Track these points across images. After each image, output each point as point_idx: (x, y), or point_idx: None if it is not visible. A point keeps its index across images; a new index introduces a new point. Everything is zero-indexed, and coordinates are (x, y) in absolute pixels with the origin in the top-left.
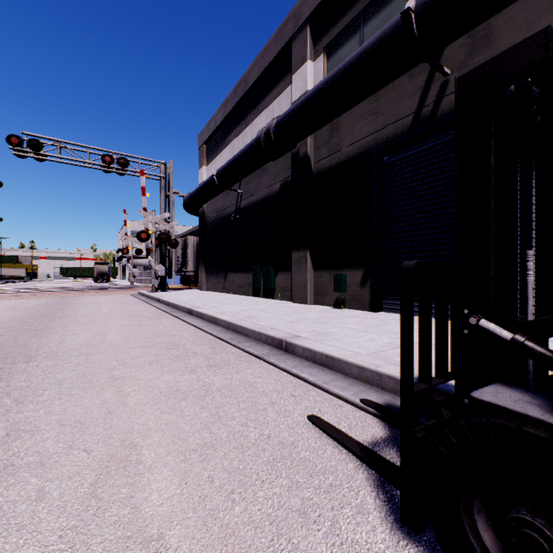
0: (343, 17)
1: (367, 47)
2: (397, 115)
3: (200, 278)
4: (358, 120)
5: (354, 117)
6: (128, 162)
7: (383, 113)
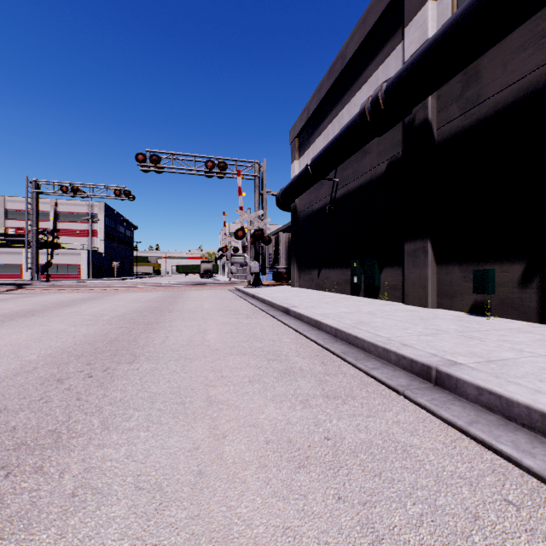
0: None
1: None
2: None
3: (291, 275)
4: (514, 53)
5: (507, 51)
6: (226, 165)
7: None
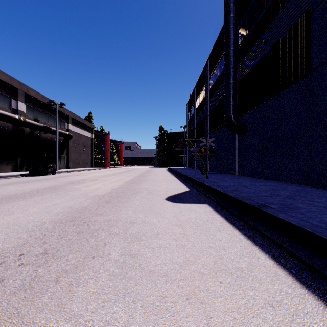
0: None
1: None
2: None
3: None
4: None
5: None
6: None
7: None
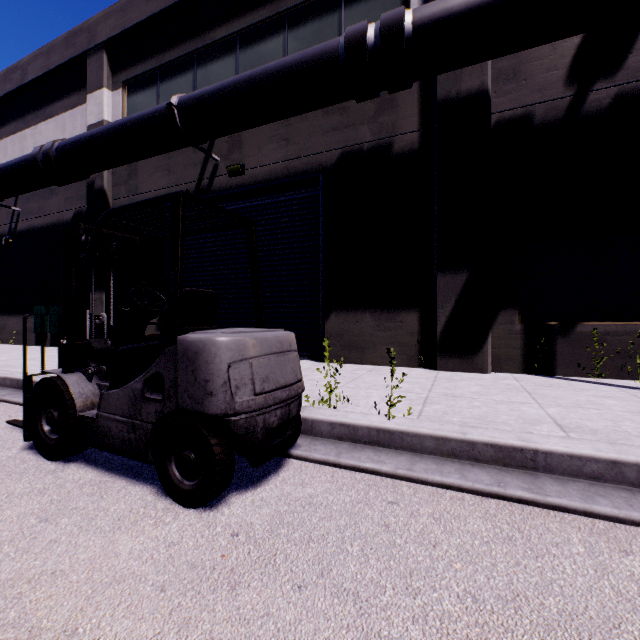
0: (141, 63)
1: (145, 115)
2: (185, 178)
3: None
4: (154, 170)
5: (151, 167)
6: None
7: (175, 172)
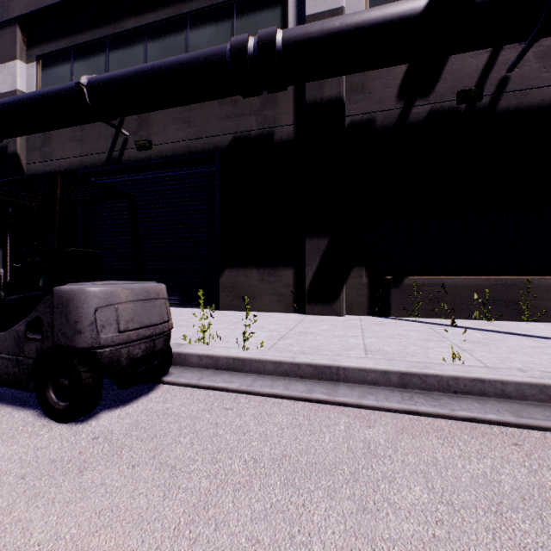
0: (55, 41)
1: (56, 91)
2: (97, 149)
3: None
4: (68, 140)
5: (65, 136)
6: None
7: (88, 143)
